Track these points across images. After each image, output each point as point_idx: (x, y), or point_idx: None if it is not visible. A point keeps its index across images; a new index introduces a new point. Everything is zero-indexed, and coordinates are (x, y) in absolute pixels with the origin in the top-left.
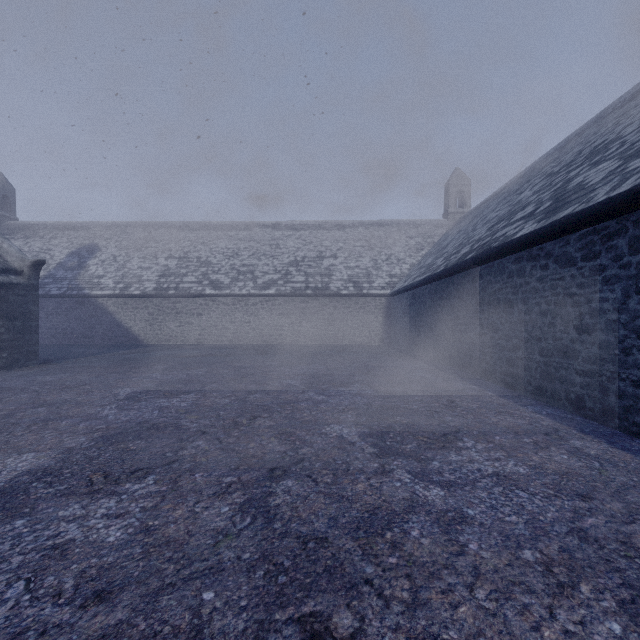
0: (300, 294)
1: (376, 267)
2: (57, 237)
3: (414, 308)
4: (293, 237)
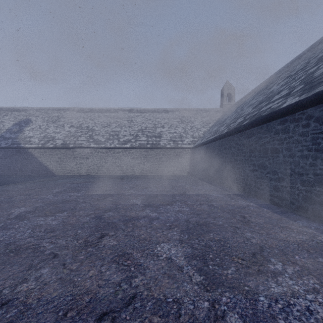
0: (144, 147)
1: (185, 132)
2: (7, 115)
3: (207, 155)
4: (140, 116)
